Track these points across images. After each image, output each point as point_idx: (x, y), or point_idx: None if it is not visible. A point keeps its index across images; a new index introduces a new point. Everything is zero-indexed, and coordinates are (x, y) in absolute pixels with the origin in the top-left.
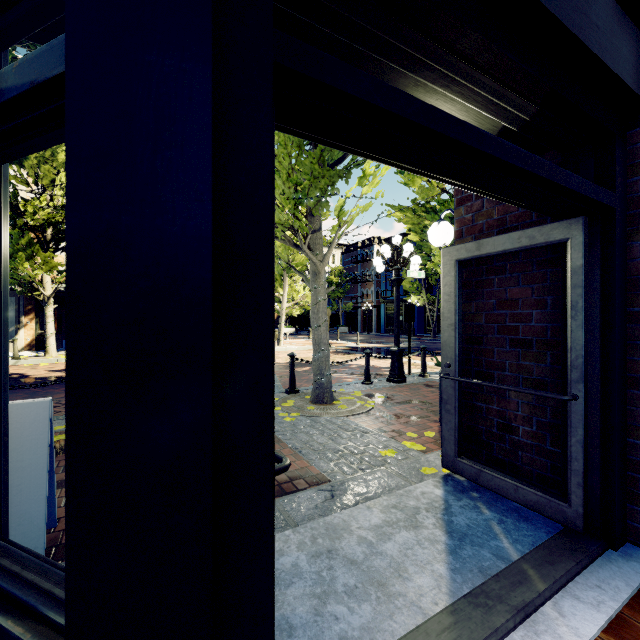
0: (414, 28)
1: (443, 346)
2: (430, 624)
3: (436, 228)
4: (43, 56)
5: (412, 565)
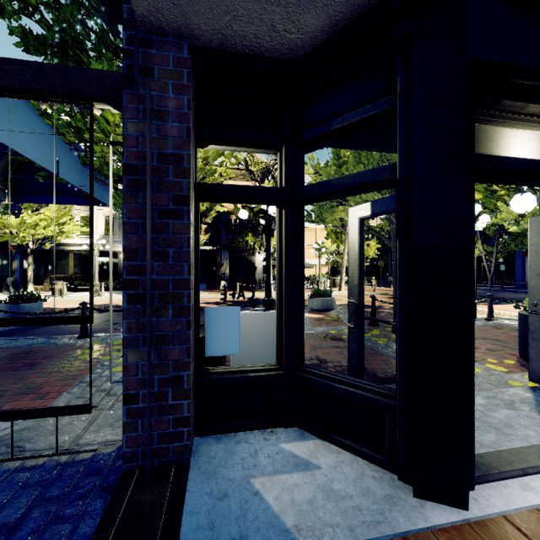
0: (533, 116)
1: (530, 290)
2: (539, 446)
3: (519, 199)
4: (369, 173)
5: (517, 425)
